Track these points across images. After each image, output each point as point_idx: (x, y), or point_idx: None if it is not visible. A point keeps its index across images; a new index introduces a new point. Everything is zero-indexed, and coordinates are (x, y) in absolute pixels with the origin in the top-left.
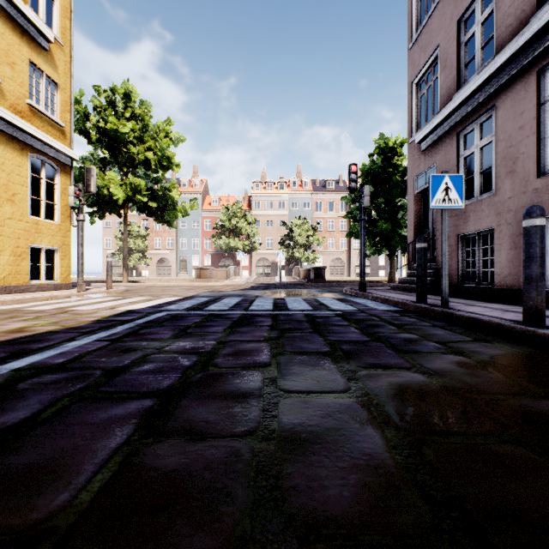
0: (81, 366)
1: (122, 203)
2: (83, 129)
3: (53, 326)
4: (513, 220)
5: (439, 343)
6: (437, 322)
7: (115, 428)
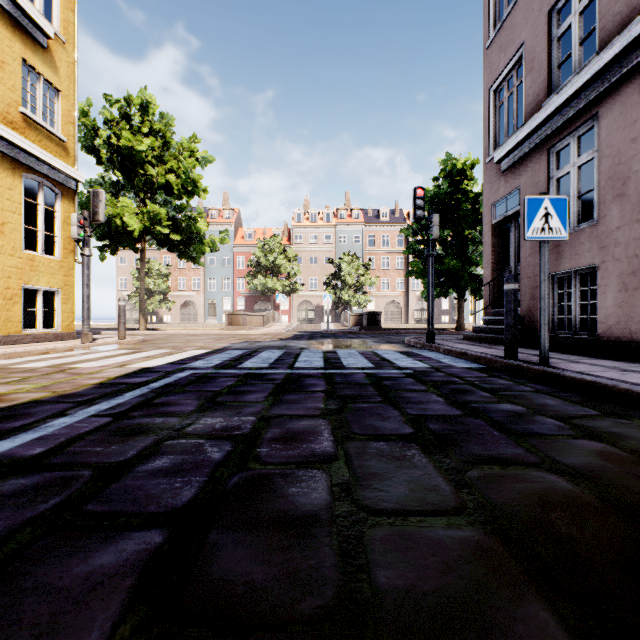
0: (65, 462)
1: (138, 236)
2: (91, 147)
3: (41, 392)
4: (623, 256)
5: (559, 419)
6: (539, 386)
7: (95, 601)
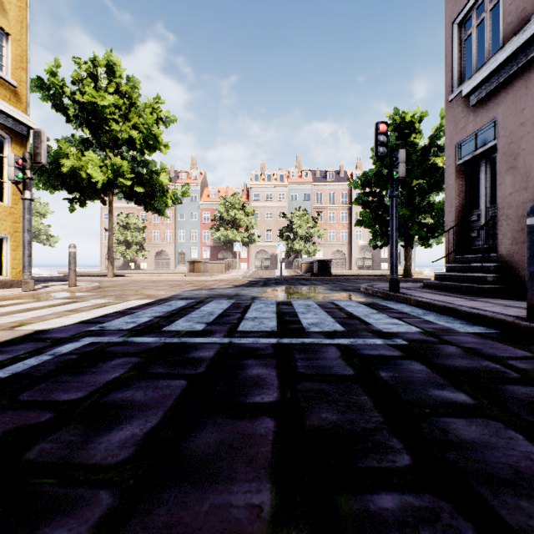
0: None
1: (104, 188)
2: (60, 105)
3: None
4: None
5: None
6: None
7: None
